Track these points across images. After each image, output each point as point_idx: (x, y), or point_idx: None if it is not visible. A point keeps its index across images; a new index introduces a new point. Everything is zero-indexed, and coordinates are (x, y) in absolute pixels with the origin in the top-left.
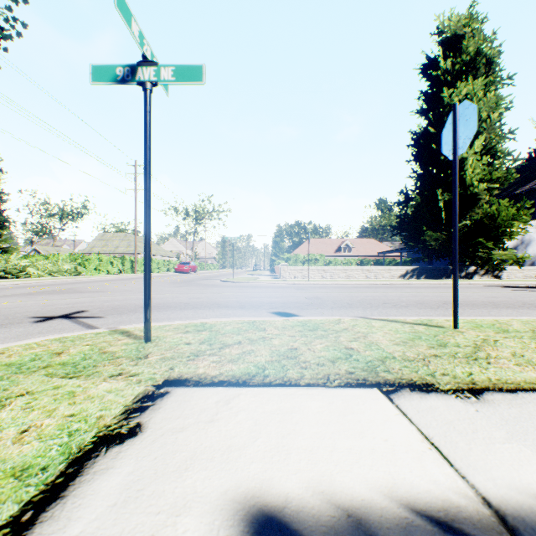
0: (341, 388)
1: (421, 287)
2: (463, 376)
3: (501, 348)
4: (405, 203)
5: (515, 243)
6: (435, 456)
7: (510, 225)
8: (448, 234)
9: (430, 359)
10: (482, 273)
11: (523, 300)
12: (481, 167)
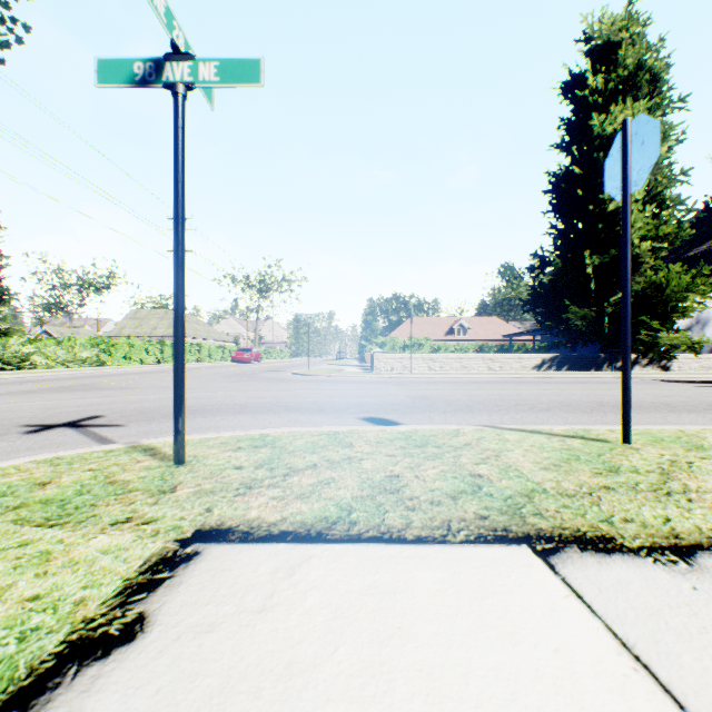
0: (470, 545)
1: (564, 382)
2: (657, 523)
3: (701, 476)
4: (541, 268)
5: (688, 322)
6: (649, 685)
7: (683, 298)
8: (599, 311)
9: (600, 494)
10: (645, 363)
11: (707, 400)
12: (643, 221)
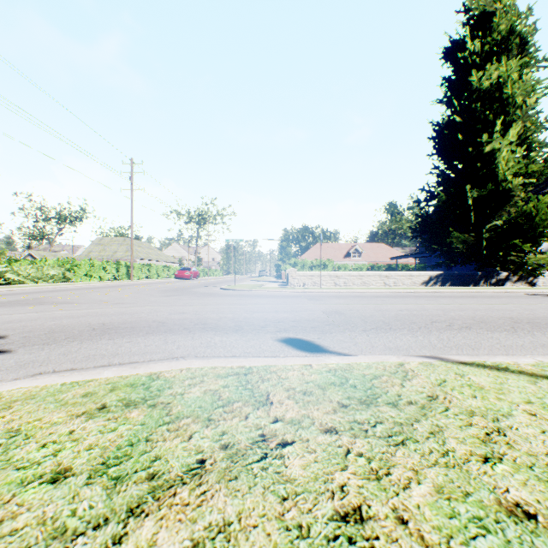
0: None
1: (456, 297)
2: None
3: None
4: (427, 201)
5: (547, 246)
6: None
7: None
8: (476, 236)
9: None
10: (515, 279)
11: None
12: (515, 160)
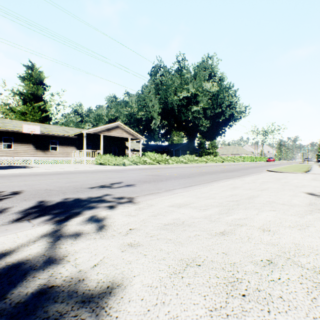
0: None
1: None
2: None
3: None
4: None
5: None
6: None
7: None
8: None
9: None
10: None
11: None
12: None
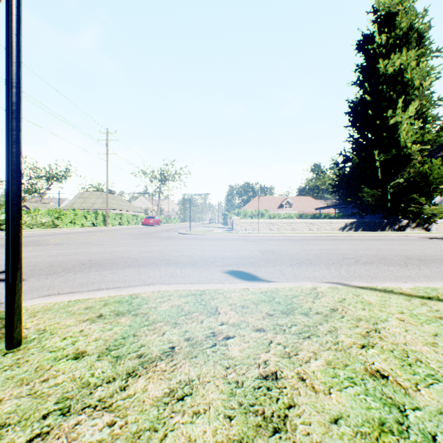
0: None
1: (365, 239)
2: None
3: None
4: (344, 163)
5: (439, 199)
6: None
7: (440, 183)
8: (383, 191)
9: None
10: (414, 226)
11: None
12: (413, 131)
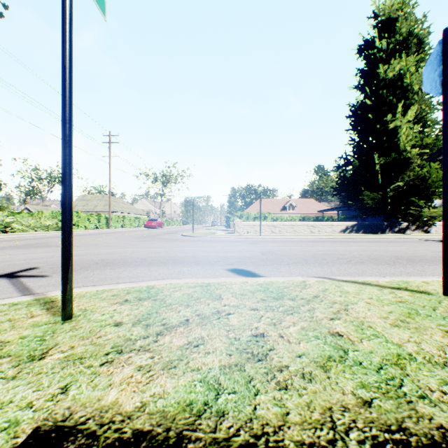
0: None
1: (364, 241)
2: None
3: None
4: (345, 166)
5: (440, 202)
6: None
7: (439, 186)
8: (383, 194)
9: None
10: (413, 228)
11: None
12: (413, 135)
